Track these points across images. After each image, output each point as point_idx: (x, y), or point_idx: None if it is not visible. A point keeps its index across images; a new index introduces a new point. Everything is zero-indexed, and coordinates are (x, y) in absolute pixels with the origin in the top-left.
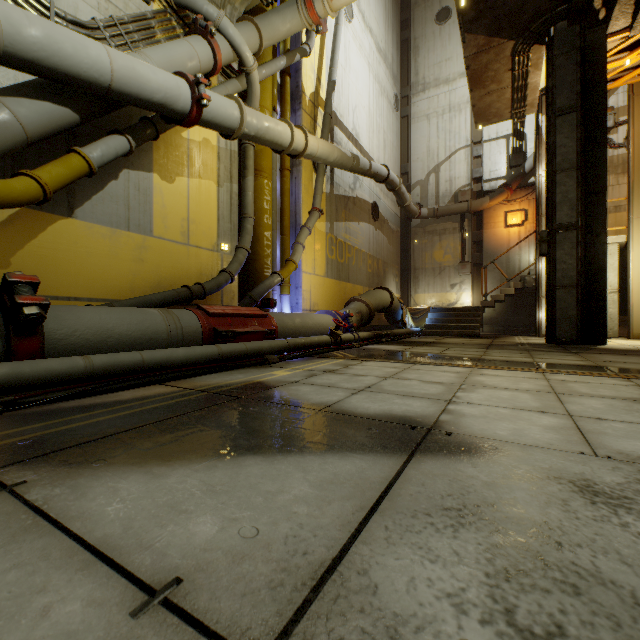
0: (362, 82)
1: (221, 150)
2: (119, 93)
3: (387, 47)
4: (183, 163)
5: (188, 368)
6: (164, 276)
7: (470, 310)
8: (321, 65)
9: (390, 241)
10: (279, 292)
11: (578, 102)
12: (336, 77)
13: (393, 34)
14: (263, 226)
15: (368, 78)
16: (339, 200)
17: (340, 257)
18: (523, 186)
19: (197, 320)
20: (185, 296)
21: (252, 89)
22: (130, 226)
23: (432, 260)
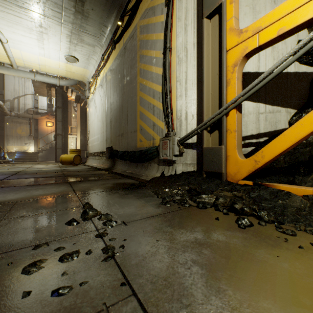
0: None
1: None
2: None
3: None
4: None
5: None
6: None
7: (34, 153)
8: None
9: None
10: None
11: (62, 107)
12: None
13: None
14: None
15: None
16: None
17: None
18: (53, 114)
19: None
20: None
21: None
22: None
23: (16, 133)
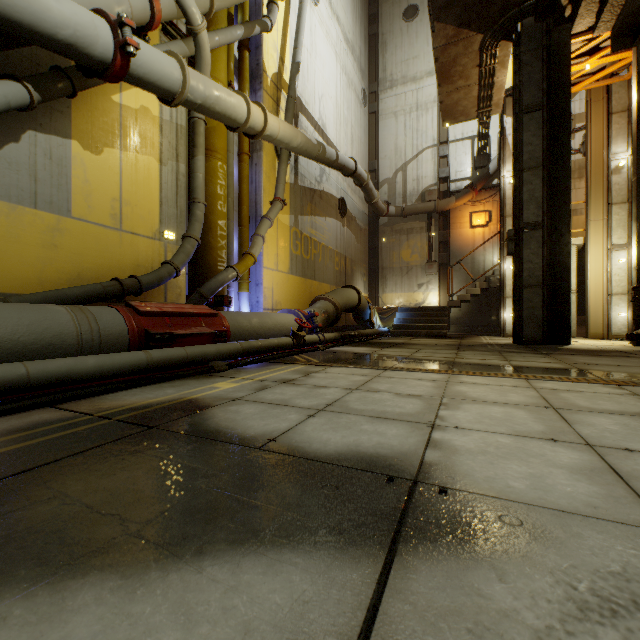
0: (329, 71)
1: (164, 122)
2: (3, 18)
3: (355, 39)
4: (114, 132)
5: (99, 382)
6: (87, 266)
7: (437, 310)
8: (285, 45)
9: (358, 239)
10: (237, 289)
11: (544, 100)
12: (301, 61)
13: (361, 27)
14: (216, 214)
15: (335, 68)
16: (304, 192)
17: (305, 253)
18: (487, 187)
19: (122, 320)
20: (114, 291)
21: (201, 54)
22: (38, 202)
23: (400, 259)
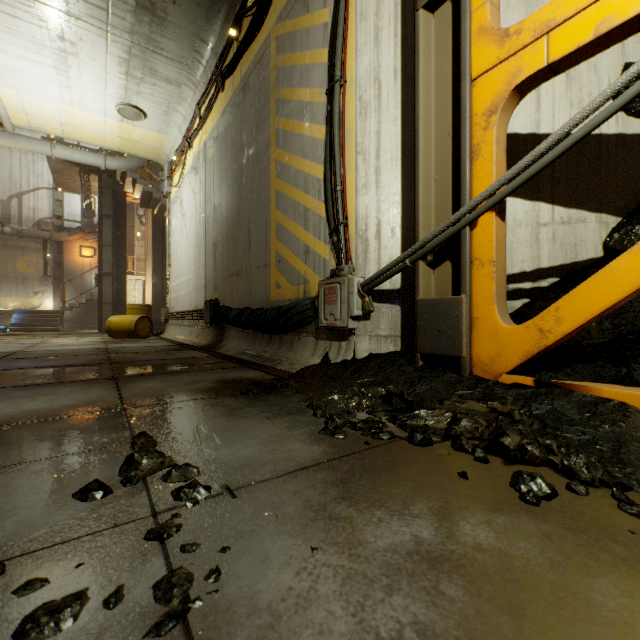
0: None
1: None
2: None
3: None
4: None
5: None
6: None
7: (53, 313)
8: None
9: None
10: None
11: (114, 215)
12: None
13: None
14: None
15: None
16: None
17: None
18: (94, 232)
19: None
20: None
21: None
22: None
23: (16, 270)
